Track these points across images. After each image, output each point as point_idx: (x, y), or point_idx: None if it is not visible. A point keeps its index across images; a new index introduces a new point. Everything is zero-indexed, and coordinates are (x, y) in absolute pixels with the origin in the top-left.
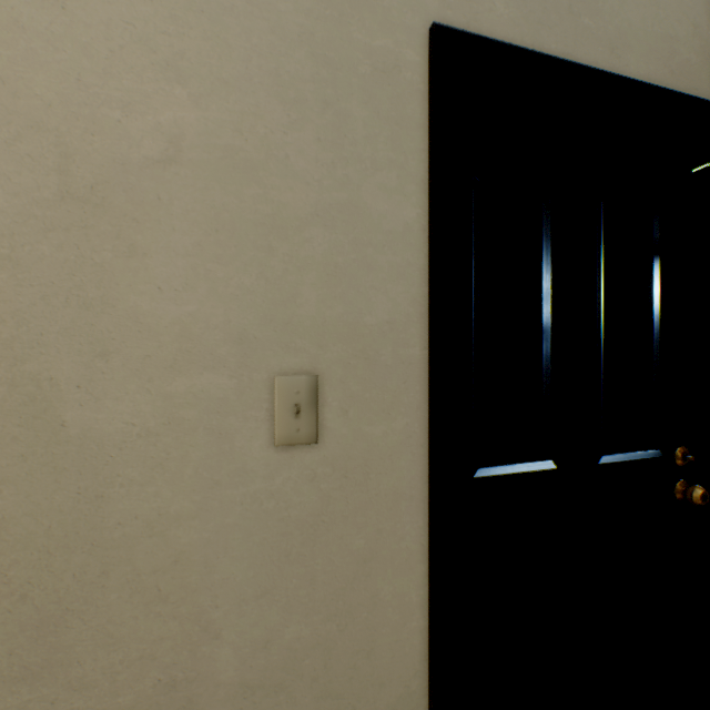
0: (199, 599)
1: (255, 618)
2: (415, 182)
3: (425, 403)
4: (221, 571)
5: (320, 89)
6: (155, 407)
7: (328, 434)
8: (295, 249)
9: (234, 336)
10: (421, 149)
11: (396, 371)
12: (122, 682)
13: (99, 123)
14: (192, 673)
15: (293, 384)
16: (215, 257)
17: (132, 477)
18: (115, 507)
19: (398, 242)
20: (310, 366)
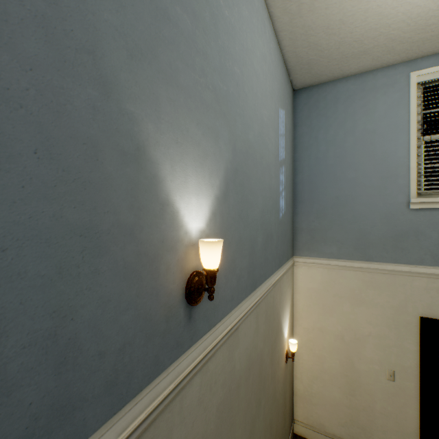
0: (373, 396)
1: (382, 403)
2: (415, 342)
3: (418, 382)
4: (376, 393)
5: (394, 325)
6: (366, 367)
7: (396, 380)
8: (389, 350)
9: (379, 361)
10: (417, 336)
11: (411, 374)
12: (362, 401)
13: (359, 329)
14: (372, 406)
15: (389, 371)
16: (376, 349)
17: (363, 375)
18: (361, 378)
19: (411, 352)
20: (392, 369)
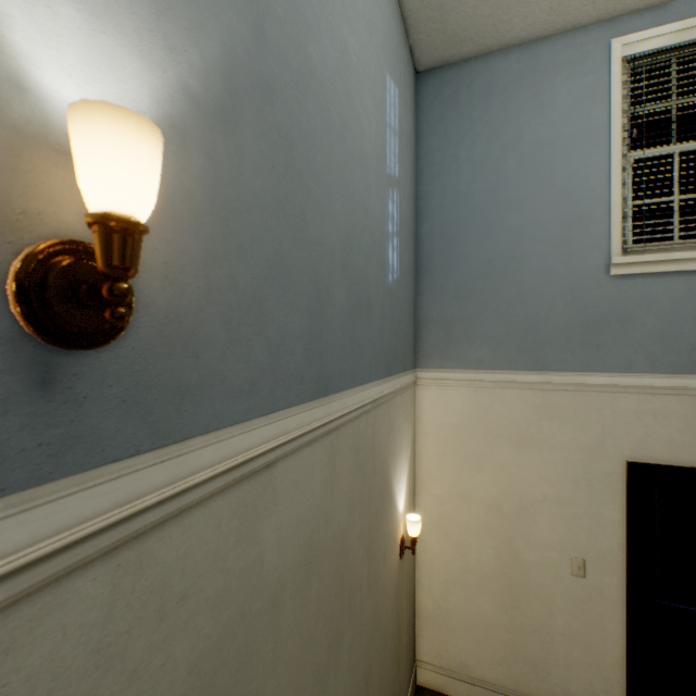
0: (550, 606)
1: (565, 617)
2: (620, 507)
3: (624, 575)
4: (556, 601)
5: (585, 480)
6: (539, 557)
7: (588, 575)
8: (577, 523)
9: (559, 544)
10: (622, 497)
11: (612, 563)
12: (532, 618)
13: (527, 491)
14: (548, 623)
15: (577, 560)
16: (554, 524)
17: (534, 572)
18: (530, 577)
19: (613, 524)
20: (582, 556)
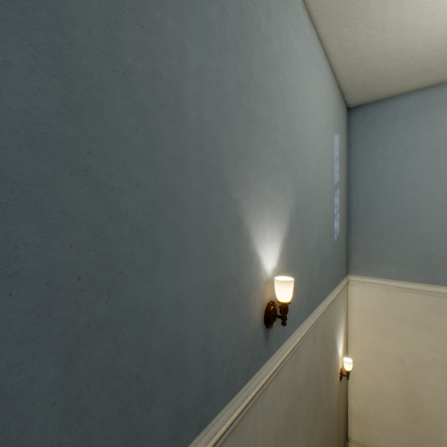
0: (438, 426)
1: None
2: None
3: None
4: (442, 424)
5: None
6: (430, 395)
7: None
8: None
9: (445, 390)
10: None
11: None
12: (425, 430)
13: (421, 354)
14: (437, 436)
15: None
16: (441, 377)
17: (427, 403)
18: (424, 406)
19: None
20: None
